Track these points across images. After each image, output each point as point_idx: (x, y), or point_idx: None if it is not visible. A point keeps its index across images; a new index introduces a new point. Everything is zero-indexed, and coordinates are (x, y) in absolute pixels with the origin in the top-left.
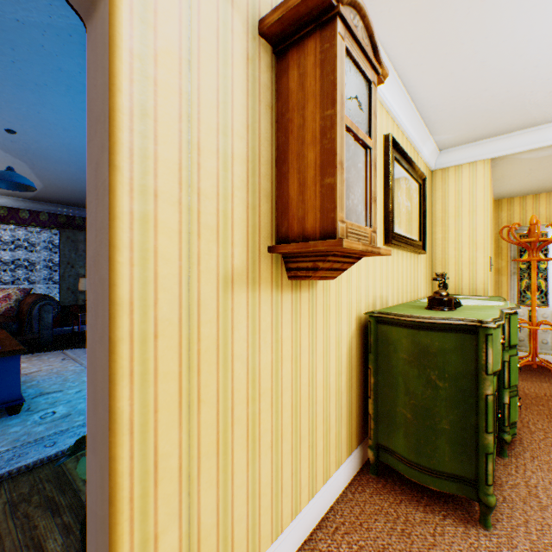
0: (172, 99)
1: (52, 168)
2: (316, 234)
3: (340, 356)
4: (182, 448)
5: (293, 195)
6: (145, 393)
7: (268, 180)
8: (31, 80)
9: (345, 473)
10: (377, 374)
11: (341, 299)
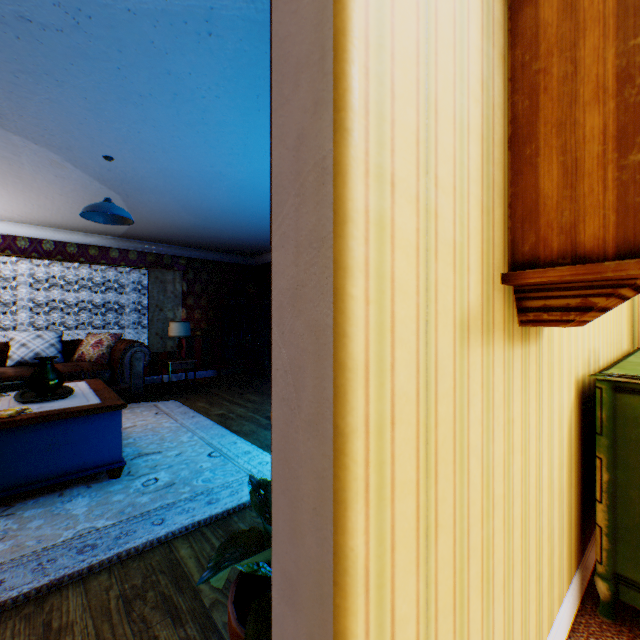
0: (409, 25)
1: (145, 200)
2: (607, 249)
3: (561, 440)
4: (418, 606)
5: (549, 190)
6: (380, 520)
7: (500, 171)
8: (135, 91)
9: (566, 613)
10: (614, 468)
11: (562, 355)
